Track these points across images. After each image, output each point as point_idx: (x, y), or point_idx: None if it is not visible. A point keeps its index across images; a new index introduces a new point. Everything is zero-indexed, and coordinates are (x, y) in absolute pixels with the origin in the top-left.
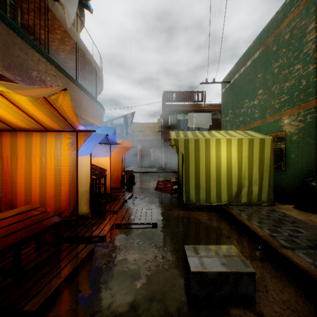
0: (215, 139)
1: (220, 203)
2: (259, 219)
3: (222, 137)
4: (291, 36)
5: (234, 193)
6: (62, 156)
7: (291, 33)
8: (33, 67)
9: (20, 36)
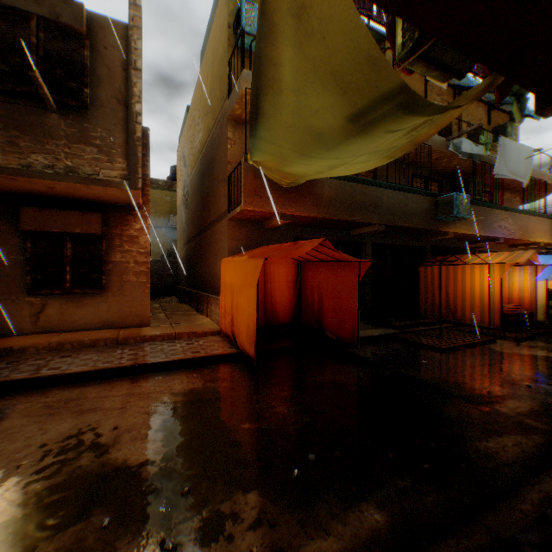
0: None
1: None
2: None
3: None
4: None
5: None
6: (522, 281)
7: None
8: (493, 221)
9: (488, 207)
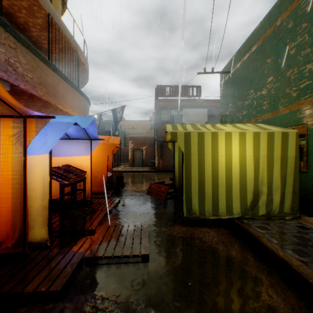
0: (224, 133)
1: (231, 217)
2: (295, 244)
3: (234, 131)
4: None
5: (249, 203)
6: (1, 155)
7: None
8: None
9: None
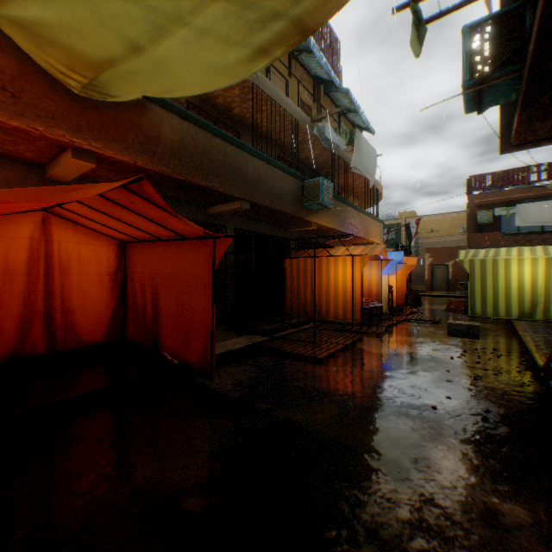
0: (502, 259)
1: (508, 318)
2: (534, 326)
3: (511, 257)
4: None
5: (525, 310)
6: (372, 275)
7: None
8: (347, 218)
9: (344, 203)
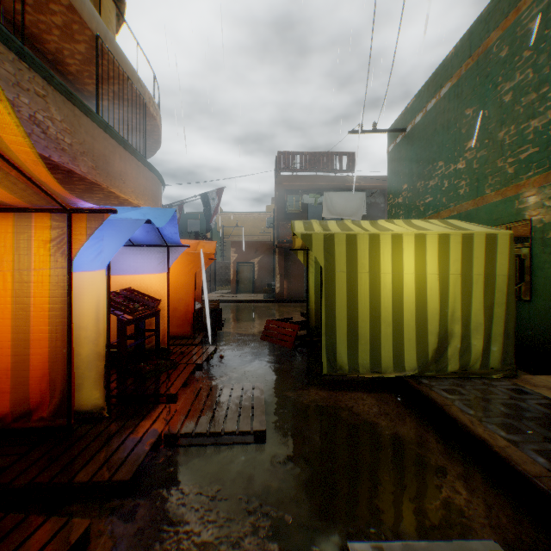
0: (390, 235)
1: (402, 374)
2: (502, 417)
3: (406, 232)
4: (546, 22)
5: (432, 352)
6: (32, 271)
7: (545, 17)
8: None
9: None
